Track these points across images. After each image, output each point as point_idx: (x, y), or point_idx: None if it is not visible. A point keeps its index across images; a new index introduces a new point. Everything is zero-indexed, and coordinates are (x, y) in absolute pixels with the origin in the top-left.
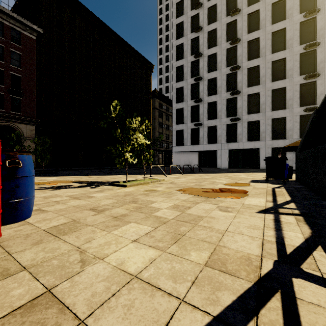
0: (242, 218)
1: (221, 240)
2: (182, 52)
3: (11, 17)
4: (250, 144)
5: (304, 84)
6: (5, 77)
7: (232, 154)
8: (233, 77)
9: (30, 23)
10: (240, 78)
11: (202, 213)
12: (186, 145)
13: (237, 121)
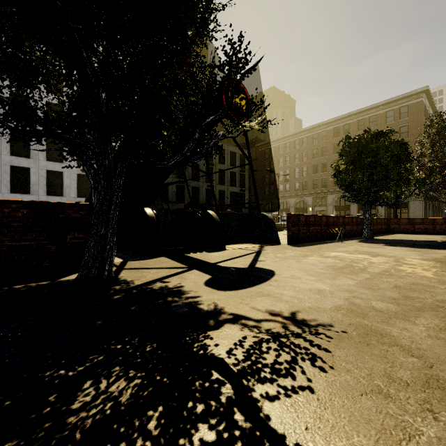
0: None
1: None
2: None
3: None
4: (15, 198)
5: None
6: None
7: None
8: None
9: None
10: None
11: None
12: None
13: None
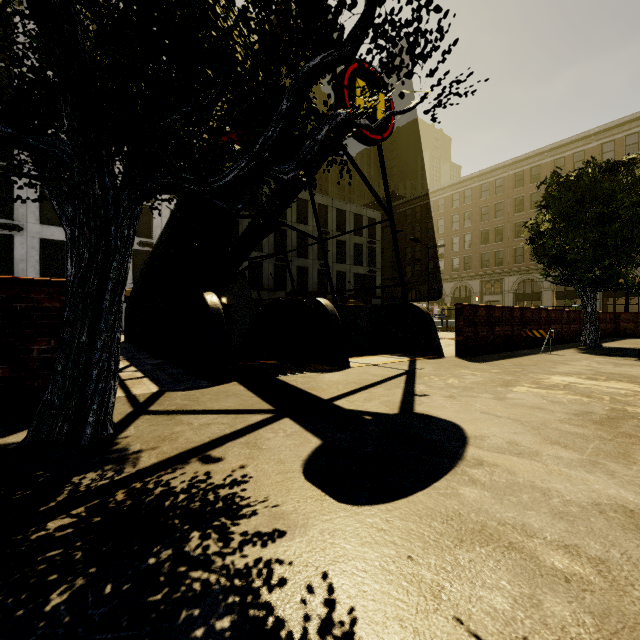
0: None
1: None
2: None
3: None
4: None
5: None
6: None
7: None
8: None
9: None
10: None
11: None
12: None
13: (15, 232)
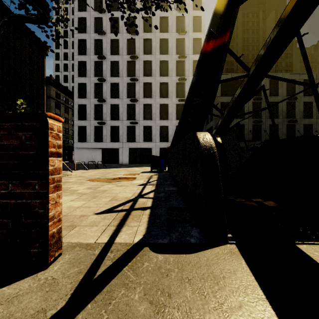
0: (128, 188)
1: (117, 195)
2: (85, 48)
3: None
4: (145, 144)
5: (179, 104)
6: None
7: (131, 151)
8: (133, 86)
9: None
10: (138, 89)
11: (107, 189)
12: (89, 142)
13: (136, 124)
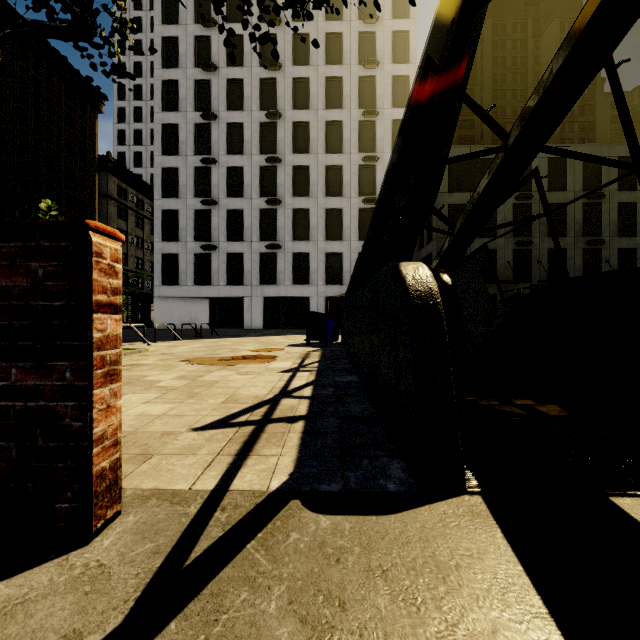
0: (261, 377)
1: (237, 391)
2: (176, 97)
3: None
4: (296, 290)
5: (364, 209)
6: None
7: (268, 304)
8: (271, 174)
9: None
10: (281, 179)
11: (218, 379)
12: (184, 285)
13: (277, 250)
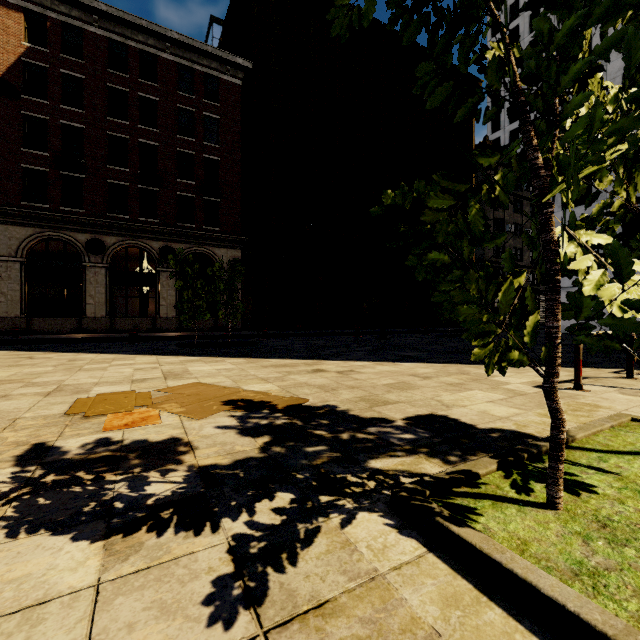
0: None
1: None
2: None
3: (205, 54)
4: None
5: None
6: (197, 165)
7: None
8: None
9: (232, 56)
10: None
11: None
12: None
13: None
